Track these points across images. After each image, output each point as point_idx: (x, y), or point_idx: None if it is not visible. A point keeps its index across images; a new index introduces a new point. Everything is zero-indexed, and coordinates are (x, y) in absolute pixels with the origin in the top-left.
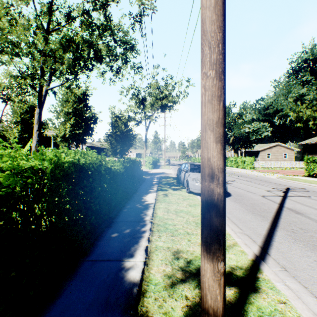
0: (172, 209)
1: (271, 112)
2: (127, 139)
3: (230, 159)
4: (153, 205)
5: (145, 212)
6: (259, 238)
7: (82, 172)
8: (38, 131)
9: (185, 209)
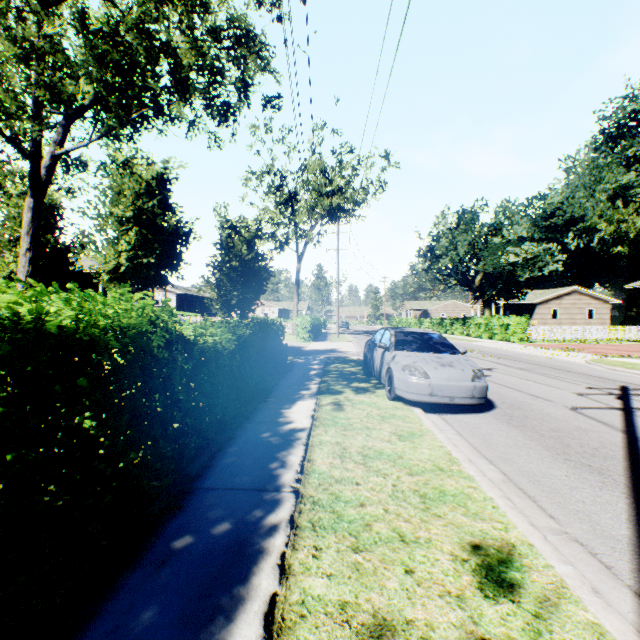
0: (353, 447)
1: (560, 223)
2: (253, 277)
3: (474, 322)
4: (305, 434)
5: (283, 458)
6: (621, 556)
7: (70, 356)
8: (30, 251)
9: (389, 447)
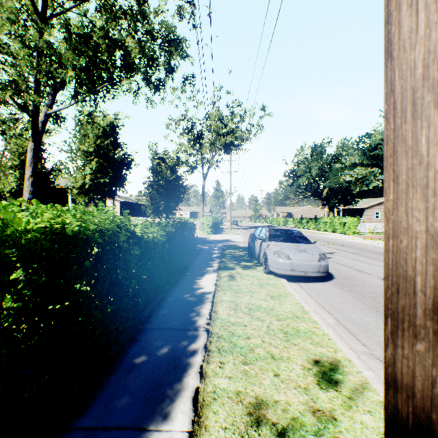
0: (242, 303)
1: (381, 154)
2: (174, 191)
3: (323, 220)
4: (211, 295)
5: (198, 310)
6: None
7: (76, 248)
8: (32, 177)
9: (265, 303)
